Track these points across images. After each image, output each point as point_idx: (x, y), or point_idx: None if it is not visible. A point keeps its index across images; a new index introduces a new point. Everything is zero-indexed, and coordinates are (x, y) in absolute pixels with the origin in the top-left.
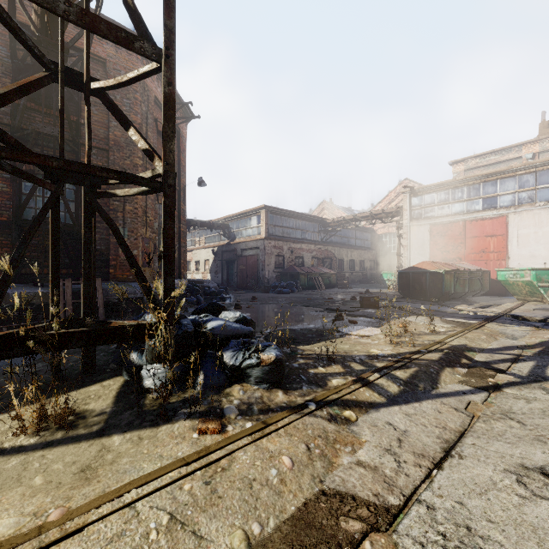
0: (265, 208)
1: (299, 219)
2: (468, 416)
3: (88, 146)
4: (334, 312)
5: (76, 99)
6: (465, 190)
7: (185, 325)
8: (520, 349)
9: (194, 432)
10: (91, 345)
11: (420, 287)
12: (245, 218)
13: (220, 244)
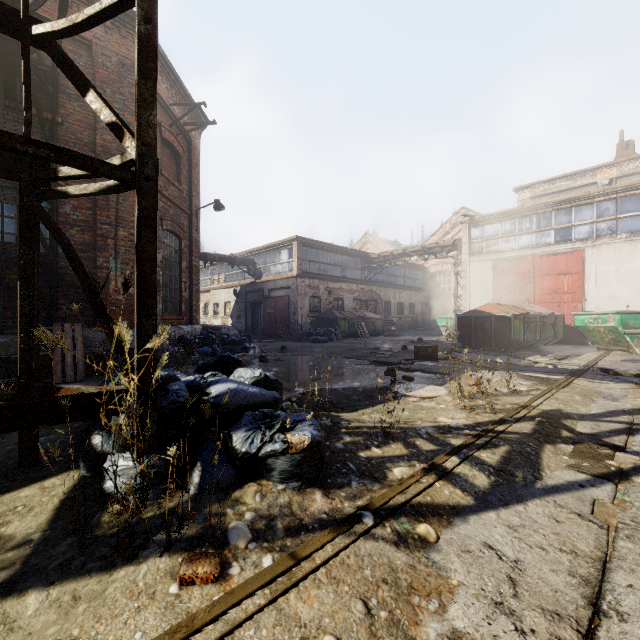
0: (298, 240)
1: (339, 253)
2: (602, 528)
3: (26, 120)
4: (383, 366)
5: (51, 90)
6: (534, 220)
7: (175, 391)
8: (629, 415)
9: (172, 581)
10: (5, 430)
11: (484, 335)
12: (274, 251)
13: (243, 283)
